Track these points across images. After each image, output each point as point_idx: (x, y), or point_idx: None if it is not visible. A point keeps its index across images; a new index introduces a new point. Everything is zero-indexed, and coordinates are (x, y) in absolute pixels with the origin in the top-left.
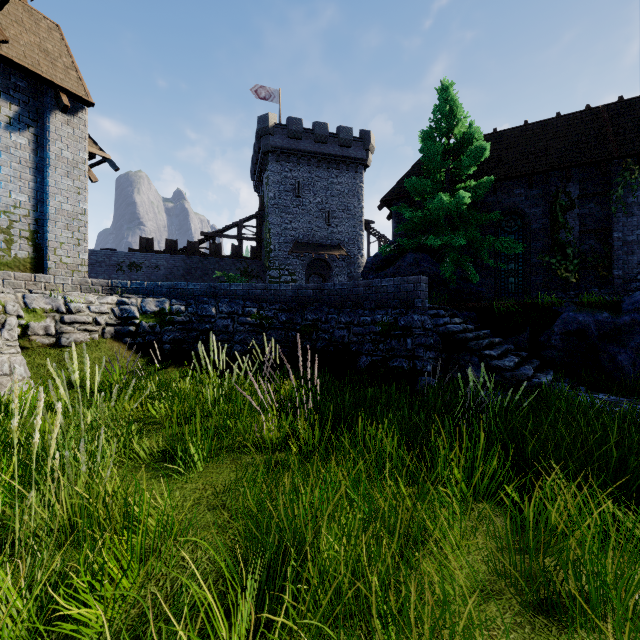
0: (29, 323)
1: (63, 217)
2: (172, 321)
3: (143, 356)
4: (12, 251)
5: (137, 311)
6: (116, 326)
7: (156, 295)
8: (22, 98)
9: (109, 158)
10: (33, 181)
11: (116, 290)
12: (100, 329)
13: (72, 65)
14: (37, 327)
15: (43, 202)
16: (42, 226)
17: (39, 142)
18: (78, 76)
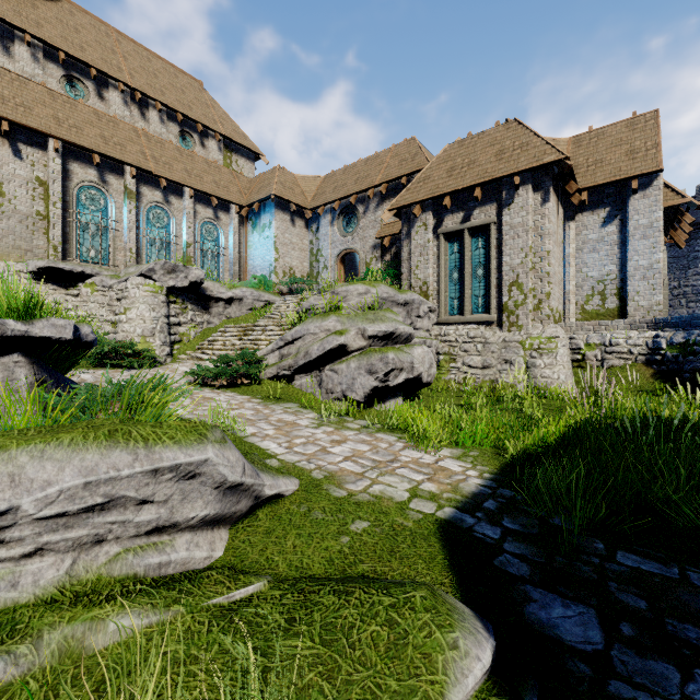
0: (585, 352)
1: (639, 272)
2: (693, 352)
3: (663, 382)
4: (605, 305)
5: (665, 343)
6: (646, 355)
7: (692, 327)
8: (611, 200)
9: (689, 201)
10: (619, 253)
11: (658, 326)
12: (633, 357)
13: (655, 143)
14: (589, 355)
15: (626, 265)
16: (625, 283)
17: (623, 223)
18: (657, 150)
